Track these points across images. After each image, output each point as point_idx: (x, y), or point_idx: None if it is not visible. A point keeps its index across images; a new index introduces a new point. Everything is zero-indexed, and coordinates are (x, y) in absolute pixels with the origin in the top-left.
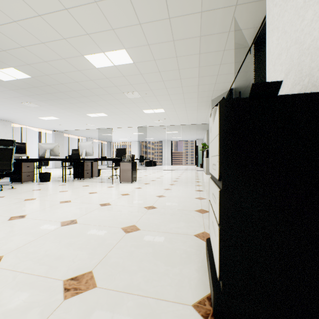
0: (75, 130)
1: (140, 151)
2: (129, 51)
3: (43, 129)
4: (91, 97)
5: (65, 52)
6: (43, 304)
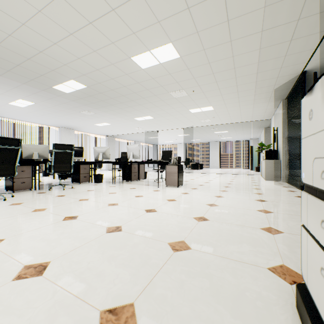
0: (124, 135)
1: (185, 153)
2: (176, 43)
3: (98, 135)
4: (138, 100)
5: (114, 57)
6: None
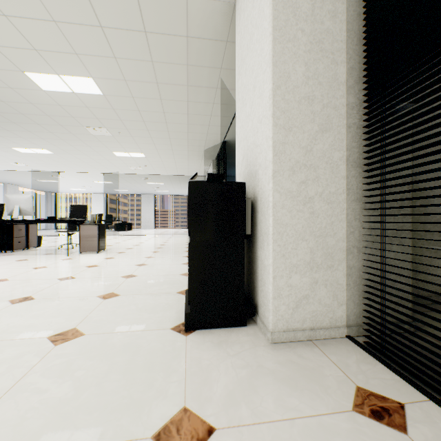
0: None
1: (106, 208)
2: (99, 81)
3: None
4: (27, 125)
5: None
6: (35, 351)
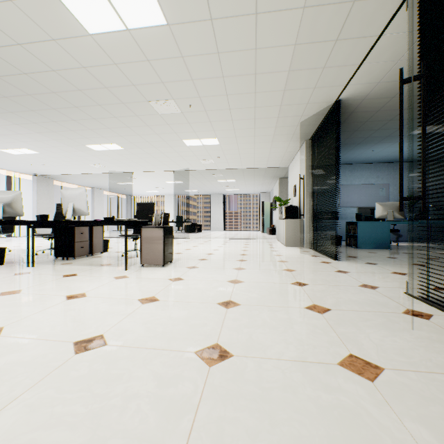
0: (71, 175)
1: (177, 209)
2: None
3: (15, 172)
4: (90, 109)
5: None
6: None
